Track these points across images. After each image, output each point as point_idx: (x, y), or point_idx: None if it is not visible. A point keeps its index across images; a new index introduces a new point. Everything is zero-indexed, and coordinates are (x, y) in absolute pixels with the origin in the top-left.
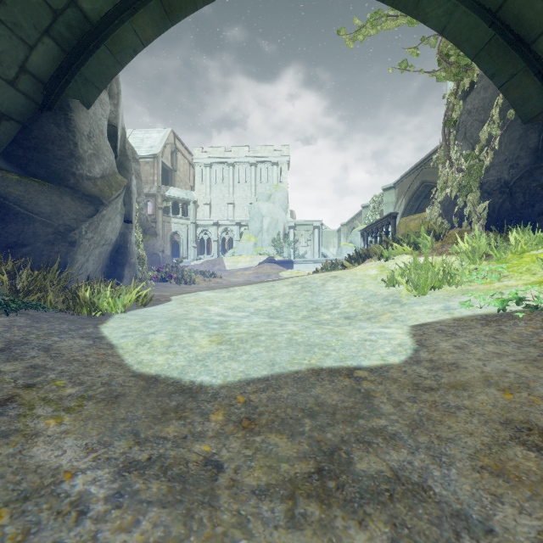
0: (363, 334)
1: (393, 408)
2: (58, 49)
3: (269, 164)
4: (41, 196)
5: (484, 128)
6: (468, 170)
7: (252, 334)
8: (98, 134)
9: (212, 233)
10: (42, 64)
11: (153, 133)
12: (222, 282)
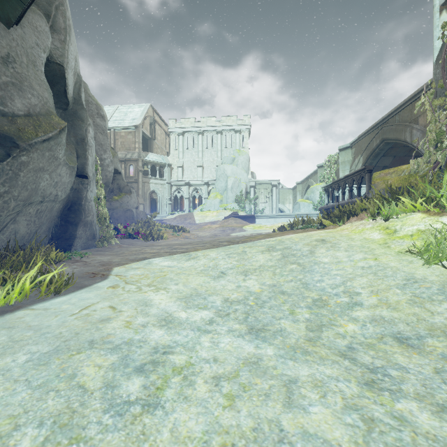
0: None
1: None
2: None
3: (233, 131)
4: None
5: None
6: None
7: None
8: (26, 63)
9: (184, 192)
10: None
11: (135, 108)
12: (190, 236)
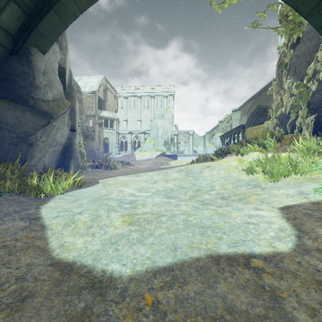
0: (244, 217)
1: (310, 319)
2: (21, 11)
3: (162, 96)
4: (8, 112)
5: (310, 66)
6: (299, 95)
7: (155, 215)
8: (51, 72)
9: (128, 138)
10: (10, 22)
11: (92, 78)
12: (134, 168)
